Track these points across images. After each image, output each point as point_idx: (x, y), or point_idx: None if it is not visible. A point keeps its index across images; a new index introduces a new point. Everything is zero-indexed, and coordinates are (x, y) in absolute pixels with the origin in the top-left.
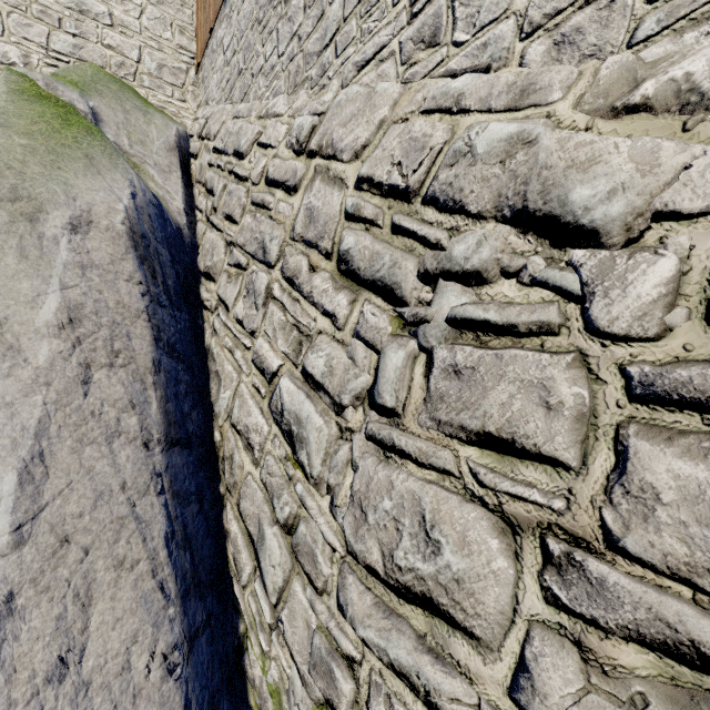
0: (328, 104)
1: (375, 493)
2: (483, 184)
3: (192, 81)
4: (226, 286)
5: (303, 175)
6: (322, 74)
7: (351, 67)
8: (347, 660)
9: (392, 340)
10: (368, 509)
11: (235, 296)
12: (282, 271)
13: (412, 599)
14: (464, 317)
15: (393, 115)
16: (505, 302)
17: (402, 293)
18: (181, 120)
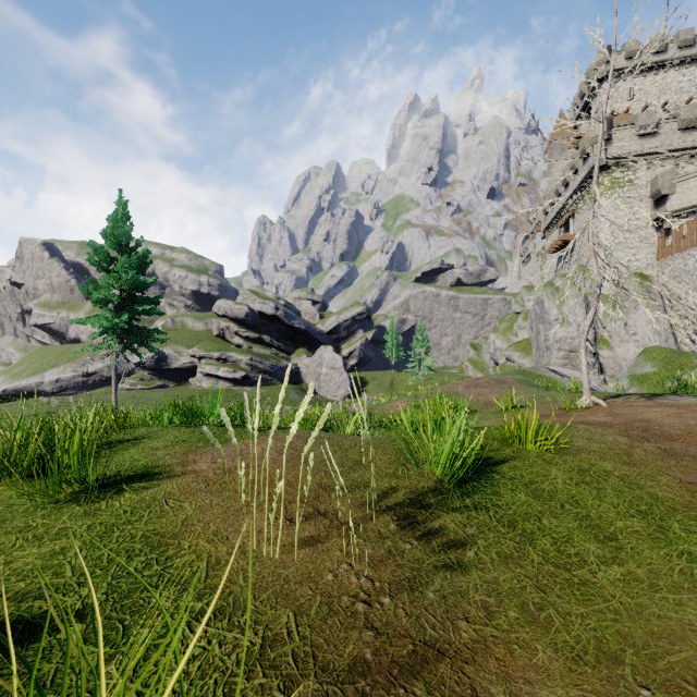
0: None
1: None
2: None
3: (655, 265)
4: (678, 322)
5: (695, 309)
6: None
7: None
8: None
9: None
10: None
11: (680, 324)
12: (691, 321)
13: None
14: None
15: None
16: None
17: None
18: (652, 276)
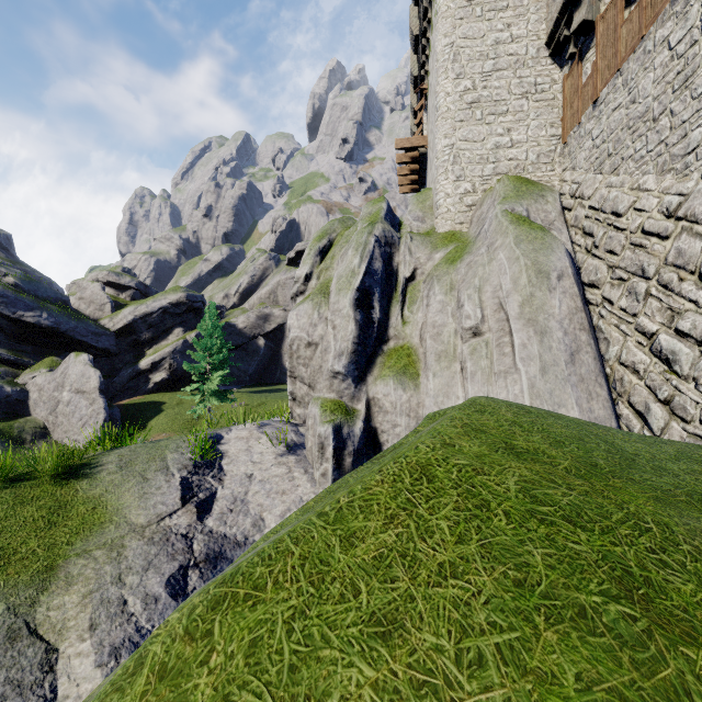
0: (691, 189)
1: None
2: None
3: (558, 154)
4: (610, 291)
5: (672, 231)
6: (685, 168)
7: None
8: None
9: None
10: None
11: (618, 296)
12: (657, 281)
13: None
14: None
15: None
16: None
17: None
18: (551, 183)
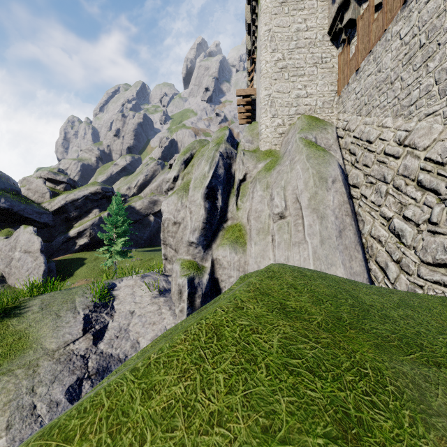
0: (412, 128)
1: (430, 244)
2: None
3: (335, 103)
4: (365, 190)
5: (402, 153)
6: (409, 114)
7: (422, 114)
8: (420, 287)
9: (436, 205)
10: (427, 249)
11: (370, 194)
12: (393, 185)
13: (440, 266)
14: None
15: (438, 138)
16: None
17: (439, 192)
18: (331, 121)
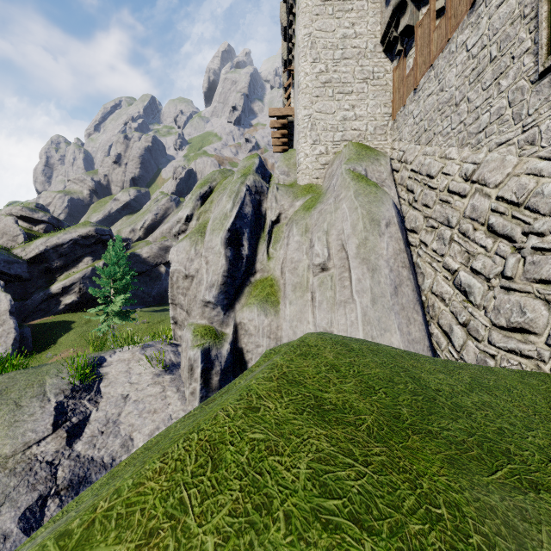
0: (481, 160)
1: (503, 303)
2: (545, 205)
3: (389, 128)
4: (425, 236)
5: (469, 191)
6: (477, 143)
7: (493, 144)
8: (492, 357)
9: (510, 255)
10: (500, 309)
11: (431, 240)
12: (458, 230)
13: (516, 330)
14: (536, 247)
15: (513, 173)
16: (550, 242)
17: (515, 239)
18: (384, 150)
